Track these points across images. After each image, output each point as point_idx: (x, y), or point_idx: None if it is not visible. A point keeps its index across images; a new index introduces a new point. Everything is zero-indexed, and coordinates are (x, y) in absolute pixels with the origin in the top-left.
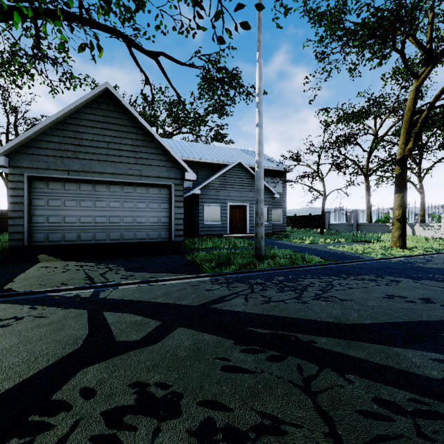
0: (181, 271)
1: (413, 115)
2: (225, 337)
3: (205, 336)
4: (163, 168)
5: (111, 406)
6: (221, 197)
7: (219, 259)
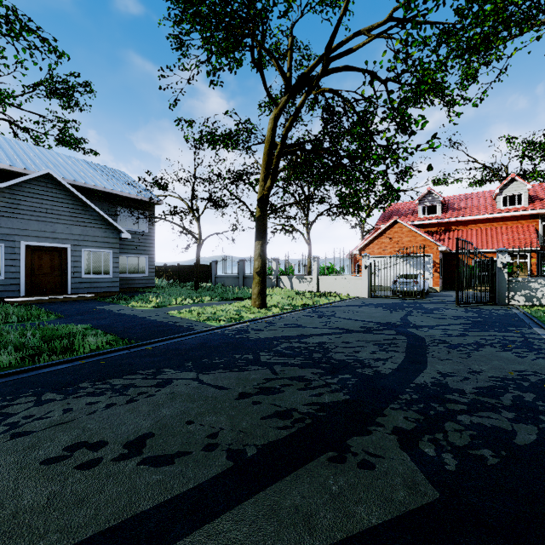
0: None
1: (271, 148)
2: None
3: None
4: None
5: None
6: (4, 230)
7: None
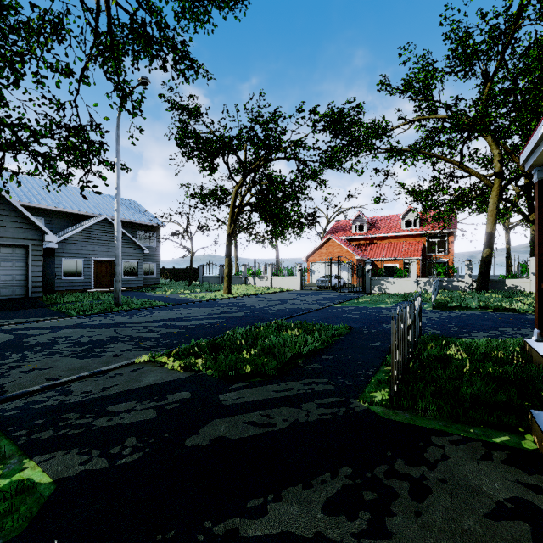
0: (51, 316)
1: (234, 208)
2: (88, 328)
3: (78, 329)
4: (19, 230)
5: (48, 339)
6: (84, 251)
7: (83, 307)
